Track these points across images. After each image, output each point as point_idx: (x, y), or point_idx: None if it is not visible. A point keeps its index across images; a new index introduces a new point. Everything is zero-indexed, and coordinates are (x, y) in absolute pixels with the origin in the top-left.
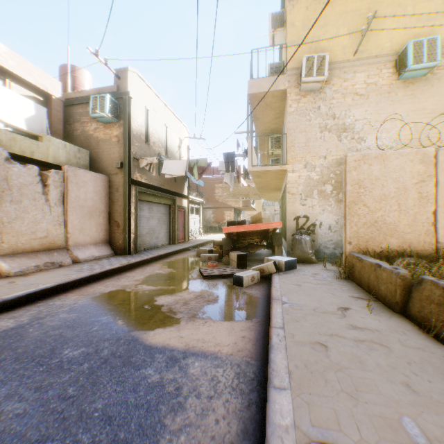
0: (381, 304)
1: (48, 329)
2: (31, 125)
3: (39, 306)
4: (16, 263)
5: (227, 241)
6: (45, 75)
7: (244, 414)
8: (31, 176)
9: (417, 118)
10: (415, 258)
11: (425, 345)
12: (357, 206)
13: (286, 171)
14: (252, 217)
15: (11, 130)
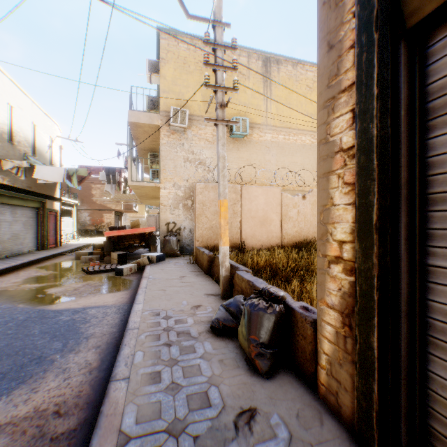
0: (203, 273)
1: None
2: None
3: None
4: None
5: (109, 243)
6: None
7: (122, 317)
8: None
9: (240, 162)
10: (231, 248)
11: (209, 283)
12: (202, 217)
13: (160, 187)
14: (131, 223)
15: None
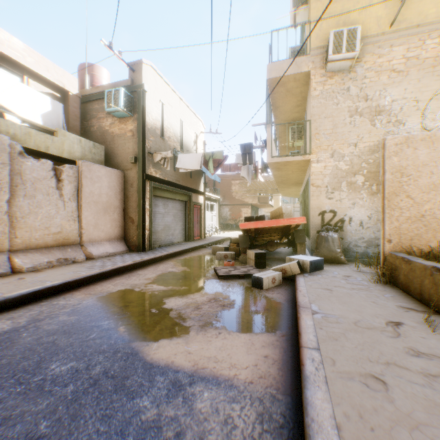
0: None
1: (42, 335)
2: (47, 121)
3: (41, 305)
4: (28, 258)
5: (245, 238)
6: (62, 72)
7: None
8: (45, 171)
9: None
10: None
11: None
12: (398, 197)
13: (310, 161)
14: (271, 212)
15: (28, 125)
